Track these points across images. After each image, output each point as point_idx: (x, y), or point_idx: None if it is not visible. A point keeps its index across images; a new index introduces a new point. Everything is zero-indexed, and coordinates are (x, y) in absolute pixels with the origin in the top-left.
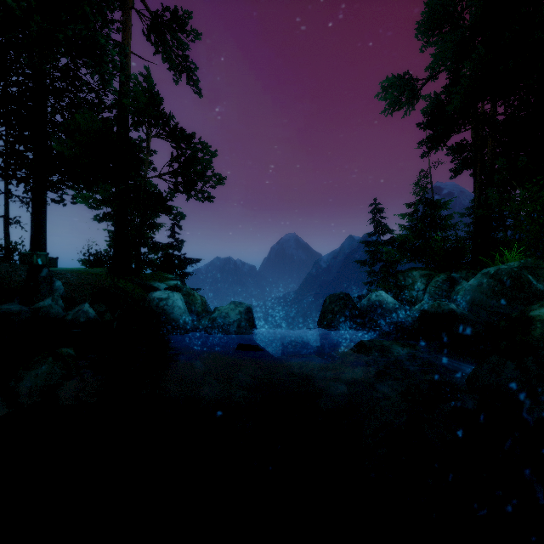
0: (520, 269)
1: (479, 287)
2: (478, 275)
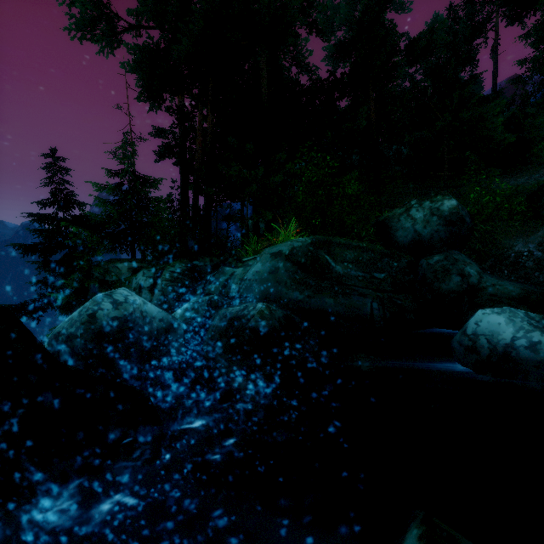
0: (316, 247)
1: (274, 274)
2: (266, 257)
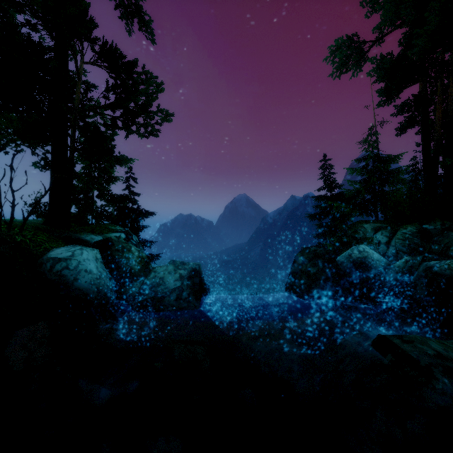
0: None
1: None
2: None
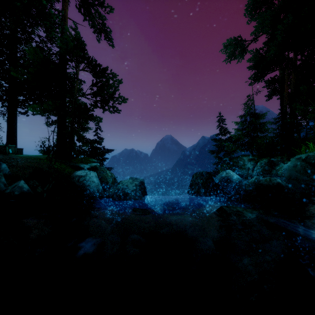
0: None
1: (295, 167)
2: (293, 160)
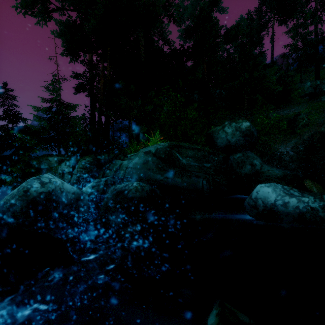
0: (171, 148)
1: (146, 164)
2: (141, 154)
